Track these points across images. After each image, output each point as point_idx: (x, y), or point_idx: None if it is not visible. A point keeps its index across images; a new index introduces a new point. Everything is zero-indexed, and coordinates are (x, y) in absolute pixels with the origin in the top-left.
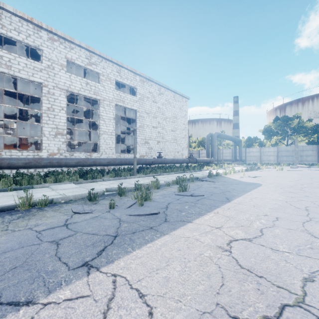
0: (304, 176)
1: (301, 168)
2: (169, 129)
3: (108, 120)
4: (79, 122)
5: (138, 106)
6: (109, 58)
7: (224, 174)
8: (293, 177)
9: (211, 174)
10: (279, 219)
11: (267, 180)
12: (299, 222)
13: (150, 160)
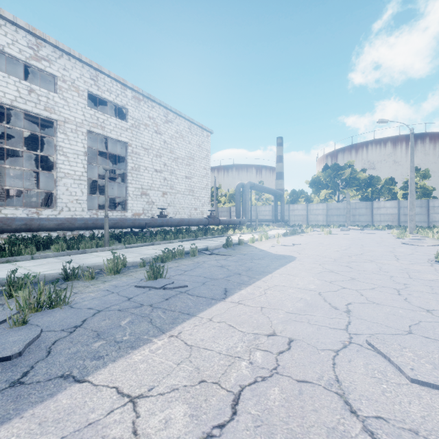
0: (355, 242)
1: (353, 230)
2: (182, 175)
3: (74, 156)
4: (38, 159)
5: (129, 137)
6: (75, 53)
7: (251, 242)
8: (341, 245)
9: (230, 242)
10: (294, 344)
11: (306, 250)
12: (329, 352)
13: (143, 221)
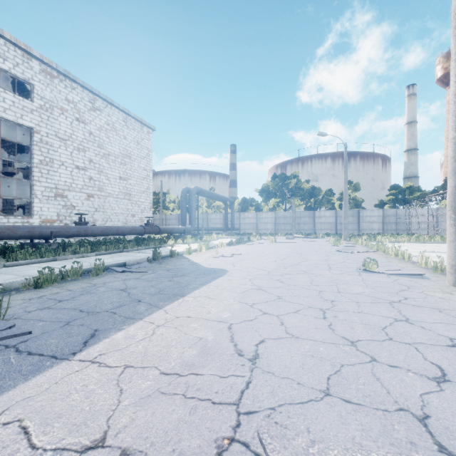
0: (295, 250)
1: (298, 238)
2: (115, 175)
3: None
4: None
5: (36, 122)
6: None
7: (187, 253)
8: (281, 254)
9: (158, 254)
10: None
11: (244, 262)
12: None
13: (46, 230)
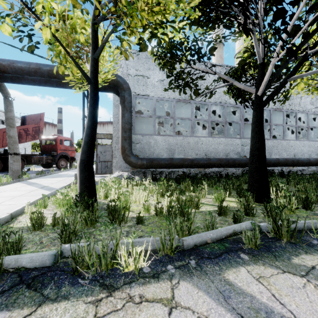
0: None
1: None
2: None
3: None
4: None
5: None
6: None
7: None
8: None
9: None
10: None
11: None
12: None
13: None
